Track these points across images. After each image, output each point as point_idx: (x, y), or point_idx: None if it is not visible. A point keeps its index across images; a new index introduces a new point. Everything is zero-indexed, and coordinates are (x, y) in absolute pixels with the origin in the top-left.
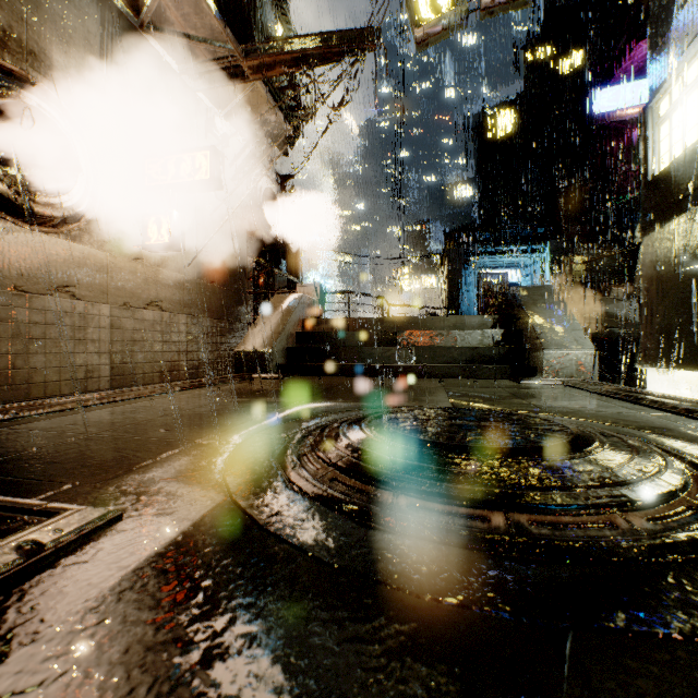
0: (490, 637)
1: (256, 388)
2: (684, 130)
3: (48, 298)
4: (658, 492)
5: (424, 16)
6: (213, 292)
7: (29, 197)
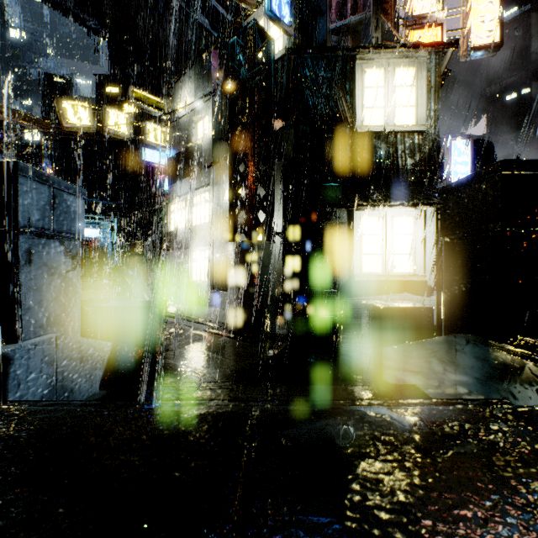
0: (165, 342)
1: None
2: (178, 222)
3: None
4: (174, 331)
5: (71, 118)
6: None
7: None
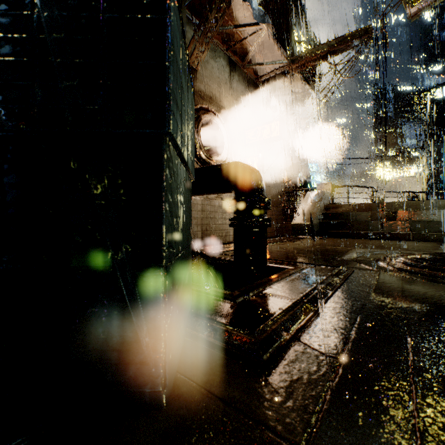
0: None
1: (317, 242)
2: None
3: (215, 200)
4: None
5: None
6: (269, 192)
7: (211, 159)
